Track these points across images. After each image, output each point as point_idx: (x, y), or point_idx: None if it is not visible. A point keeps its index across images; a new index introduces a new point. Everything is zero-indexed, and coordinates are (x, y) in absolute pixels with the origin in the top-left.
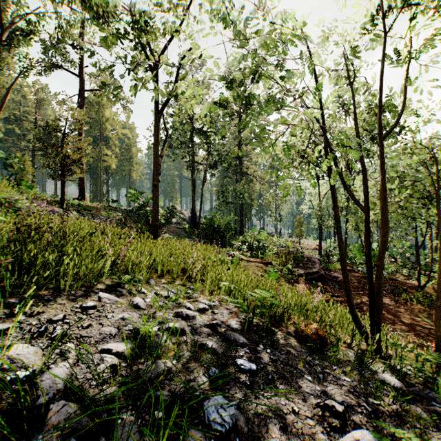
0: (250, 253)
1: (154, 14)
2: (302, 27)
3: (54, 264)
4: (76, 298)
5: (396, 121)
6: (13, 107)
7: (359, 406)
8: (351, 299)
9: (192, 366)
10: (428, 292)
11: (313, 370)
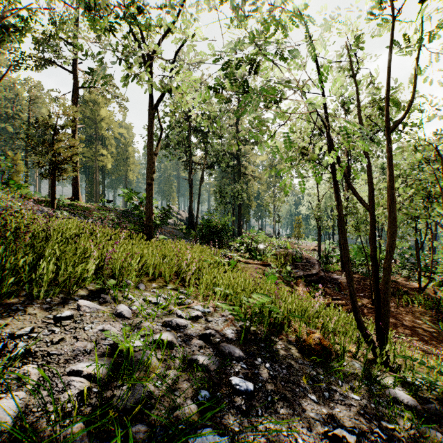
0: (248, 254)
1: (146, 3)
2: (303, 8)
3: (27, 269)
4: (50, 307)
5: (405, 112)
6: (6, 106)
7: (372, 432)
8: (356, 304)
9: (179, 388)
10: (428, 294)
11: (318, 387)
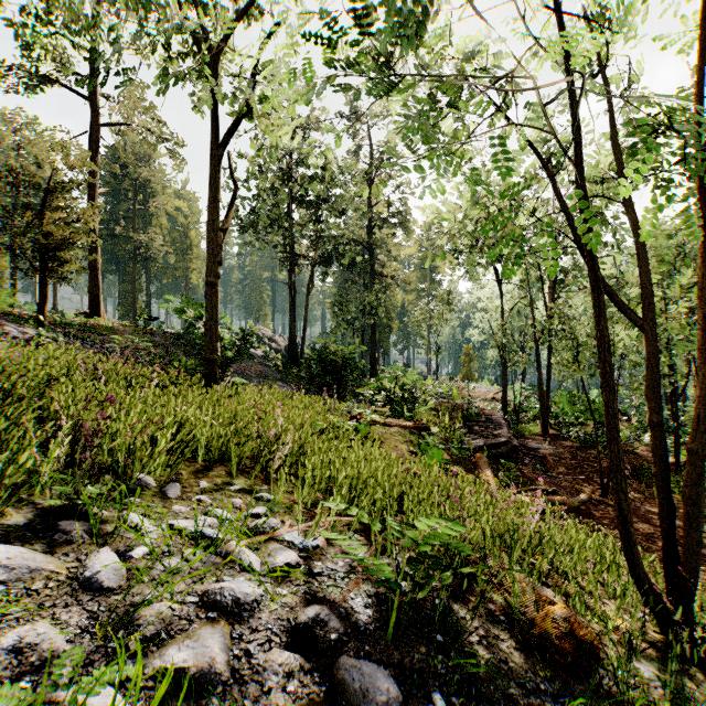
0: (389, 409)
1: None
2: None
3: None
4: None
5: None
6: None
7: None
8: (631, 529)
9: None
10: None
11: None
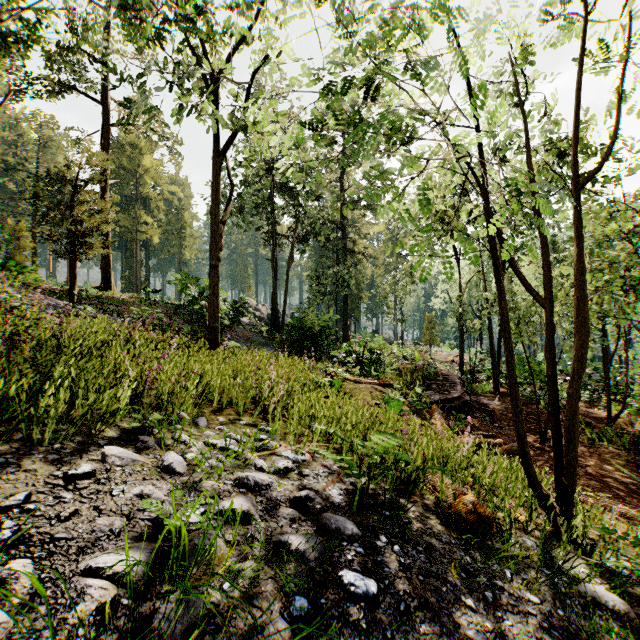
0: (359, 369)
1: None
2: (448, 1)
3: (25, 398)
4: (60, 458)
5: (601, 159)
6: (5, 152)
7: None
8: (527, 449)
9: (260, 592)
10: (622, 427)
11: (475, 583)
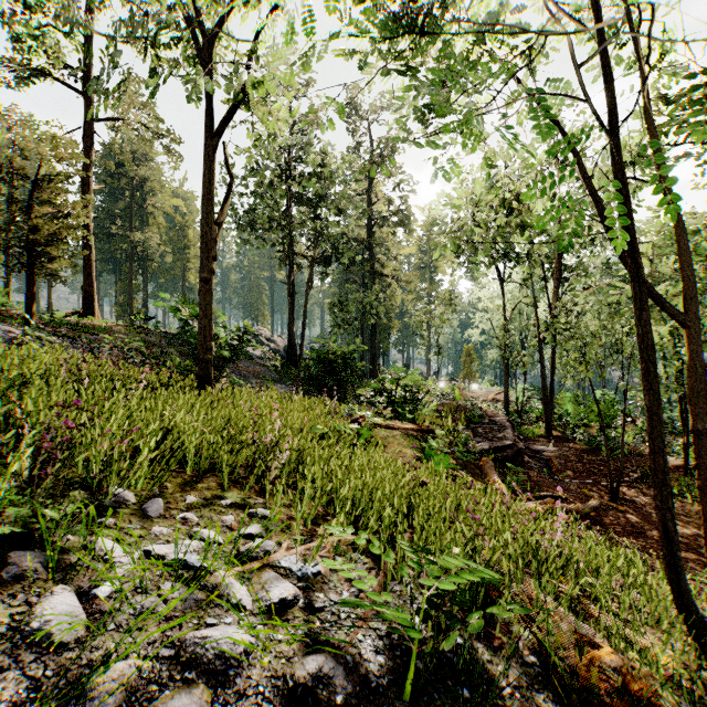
0: (391, 411)
1: None
2: None
3: None
4: None
5: None
6: None
7: None
8: (677, 553)
9: None
10: None
11: None
